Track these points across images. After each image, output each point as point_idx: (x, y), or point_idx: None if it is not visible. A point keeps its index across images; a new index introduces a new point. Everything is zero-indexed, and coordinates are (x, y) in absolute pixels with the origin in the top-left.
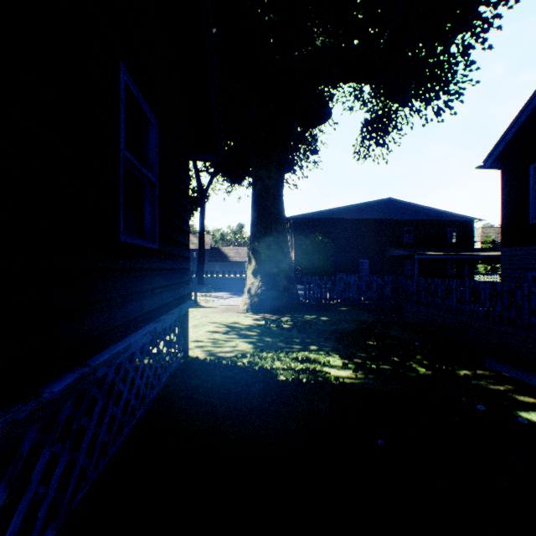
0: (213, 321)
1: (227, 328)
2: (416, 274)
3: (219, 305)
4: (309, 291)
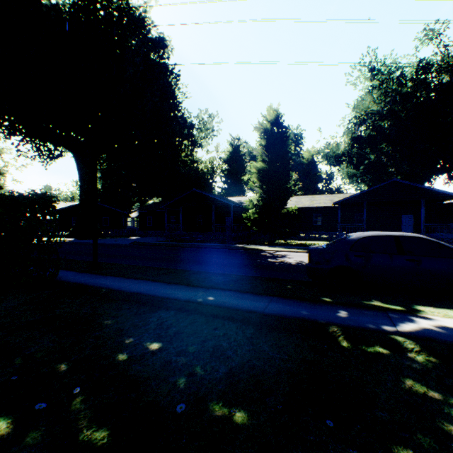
0: None
1: None
2: None
3: None
4: None
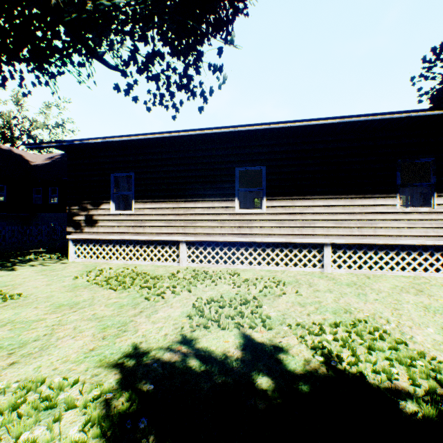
0: None
1: None
2: None
3: None
4: None
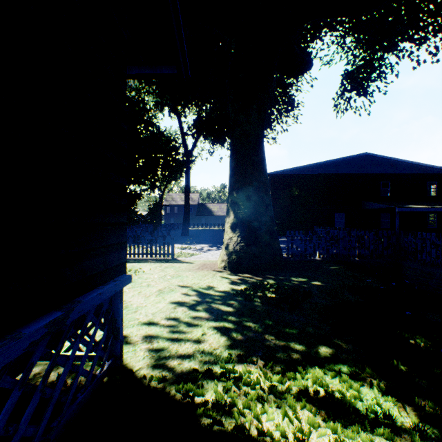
0: (184, 283)
1: (196, 297)
2: (397, 227)
3: (196, 259)
4: (292, 246)
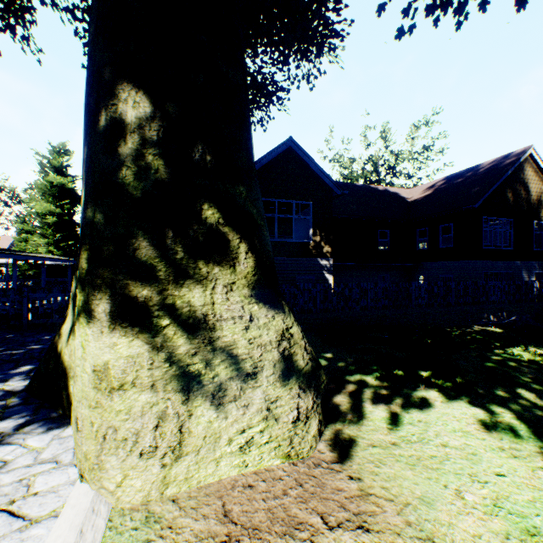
0: None
1: None
2: None
3: None
4: None
